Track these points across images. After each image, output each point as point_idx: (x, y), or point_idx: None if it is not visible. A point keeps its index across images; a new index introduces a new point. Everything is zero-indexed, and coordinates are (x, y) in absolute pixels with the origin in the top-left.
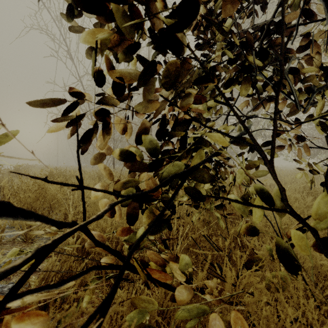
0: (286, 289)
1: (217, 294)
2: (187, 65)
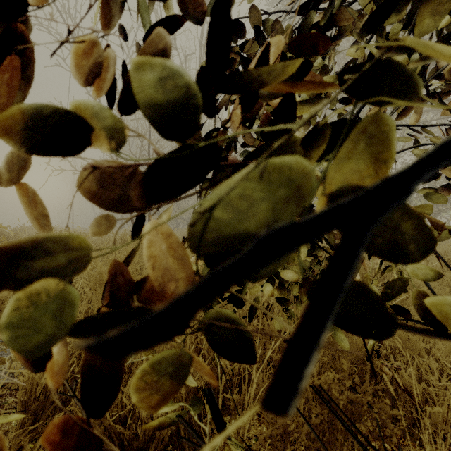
0: None
1: None
2: None
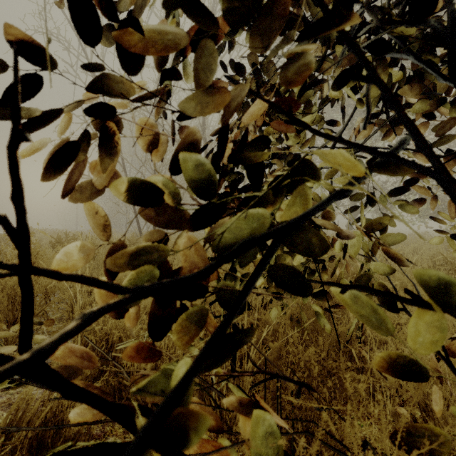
0: None
1: None
2: (275, 2)
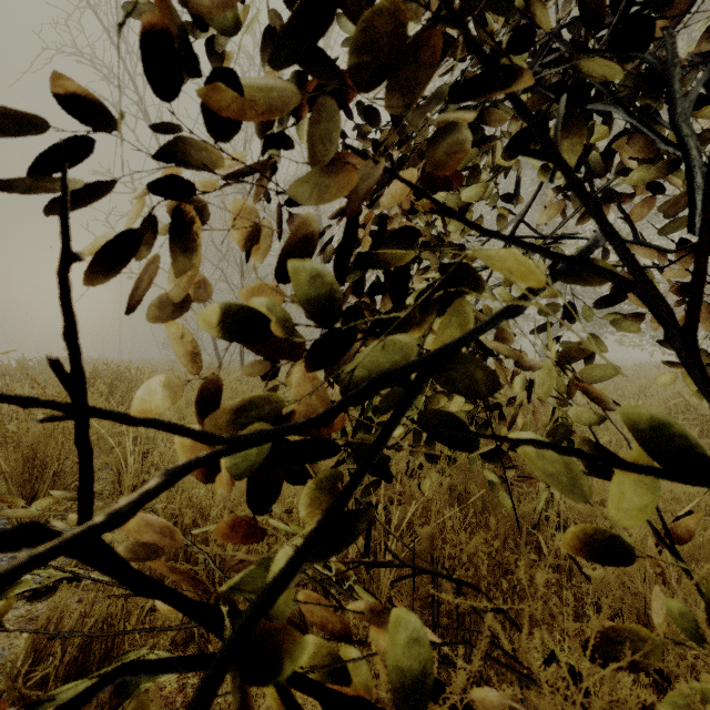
0: None
1: None
2: (422, 46)
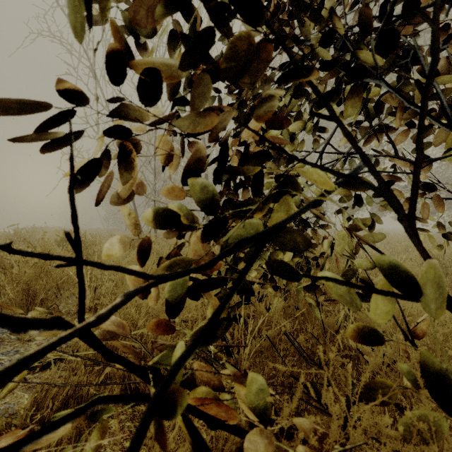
0: (440, 440)
1: (316, 443)
2: (264, 52)
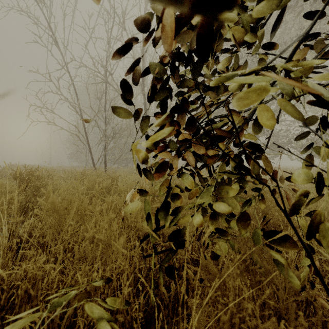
0: None
1: None
2: None
